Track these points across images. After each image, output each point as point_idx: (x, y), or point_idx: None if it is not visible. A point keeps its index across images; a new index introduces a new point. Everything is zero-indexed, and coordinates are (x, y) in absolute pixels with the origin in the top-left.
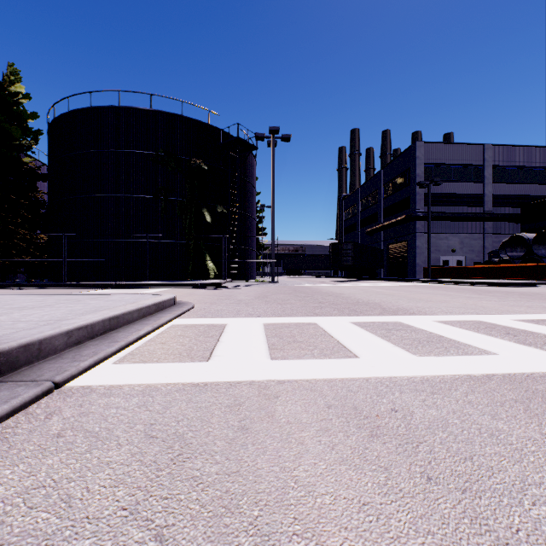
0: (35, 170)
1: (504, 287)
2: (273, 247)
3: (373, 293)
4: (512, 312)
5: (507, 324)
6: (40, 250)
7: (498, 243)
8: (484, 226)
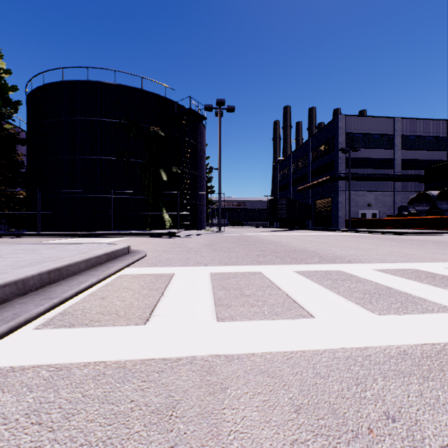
0: (15, 135)
1: (415, 235)
2: (220, 202)
3: (307, 242)
4: (439, 260)
5: (444, 273)
6: (19, 204)
7: (406, 199)
8: (394, 185)
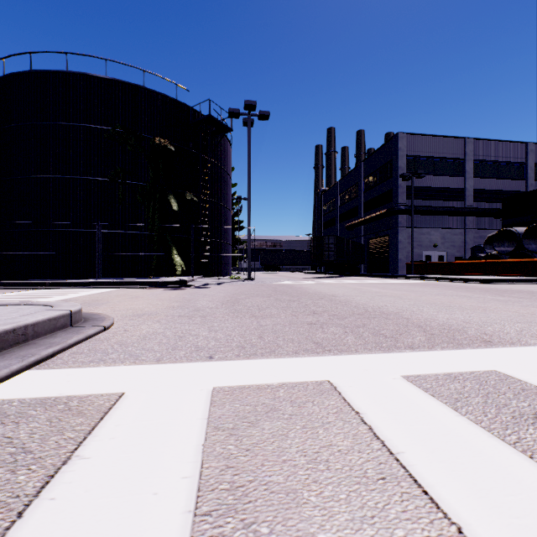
0: None
1: (504, 284)
2: (249, 240)
3: (373, 295)
4: None
5: None
6: None
7: (478, 238)
8: (465, 221)
